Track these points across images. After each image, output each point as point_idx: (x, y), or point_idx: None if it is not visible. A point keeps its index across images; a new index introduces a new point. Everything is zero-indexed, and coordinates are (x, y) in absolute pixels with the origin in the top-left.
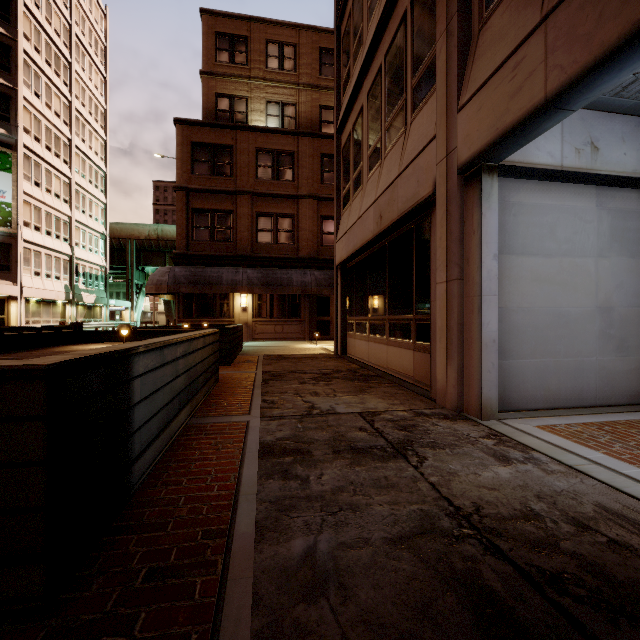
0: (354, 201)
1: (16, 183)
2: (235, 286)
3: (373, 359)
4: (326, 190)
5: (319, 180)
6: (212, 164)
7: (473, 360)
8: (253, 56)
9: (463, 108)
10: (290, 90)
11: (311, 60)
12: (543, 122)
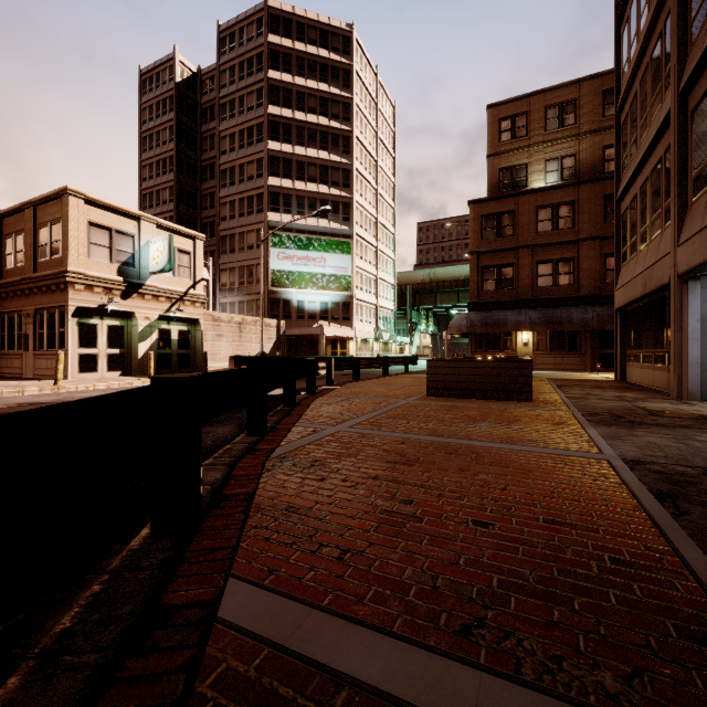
0: (630, 262)
1: (353, 261)
2: (519, 326)
3: (644, 381)
4: (610, 229)
5: (601, 221)
6: (497, 229)
7: (685, 372)
8: (532, 126)
9: (679, 247)
10: (569, 143)
11: (593, 107)
12: (706, 268)
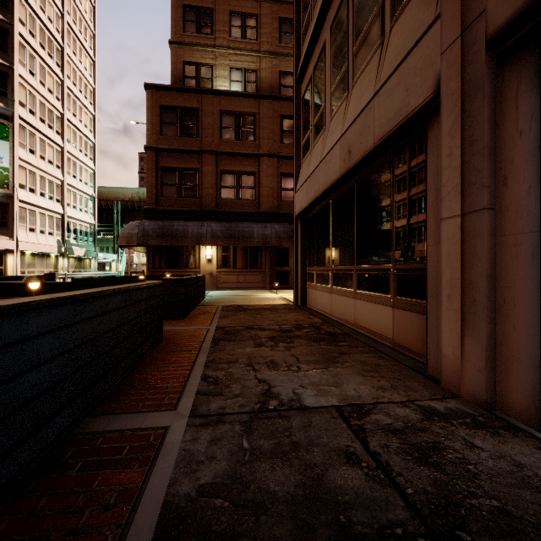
0: (315, 146)
1: (12, 150)
2: (200, 239)
3: (337, 313)
4: (285, 149)
5: (279, 140)
6: (179, 126)
7: (519, 333)
8: (218, 26)
9: None
10: (252, 57)
11: (271, 29)
12: None
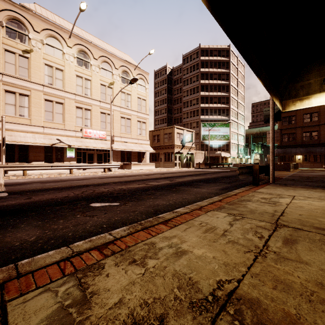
0: None
1: (230, 129)
2: (296, 153)
3: None
4: None
5: None
6: (288, 121)
7: None
8: None
9: None
10: None
11: None
12: None
